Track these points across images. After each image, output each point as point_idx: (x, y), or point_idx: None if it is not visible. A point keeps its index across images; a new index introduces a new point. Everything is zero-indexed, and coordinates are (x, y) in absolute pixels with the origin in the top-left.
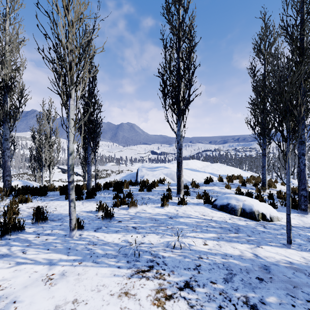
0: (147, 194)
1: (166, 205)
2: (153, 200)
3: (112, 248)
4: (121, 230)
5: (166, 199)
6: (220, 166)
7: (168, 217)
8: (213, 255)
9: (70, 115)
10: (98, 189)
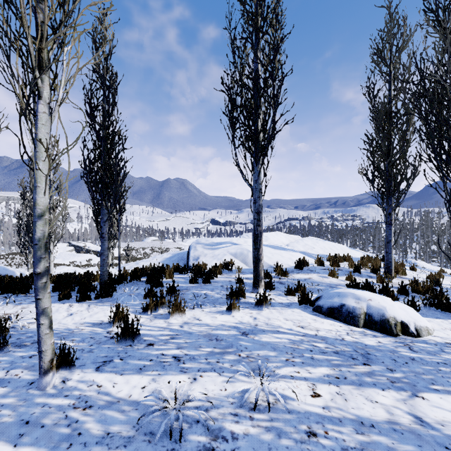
0: (203, 288)
1: (235, 309)
2: (213, 299)
3: (124, 417)
4: (151, 366)
5: (235, 298)
6: (316, 241)
7: (240, 333)
8: (336, 423)
9: (38, 133)
10: (121, 280)
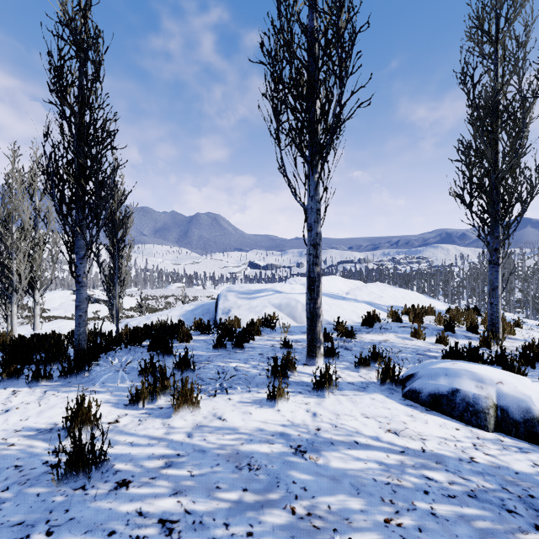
0: (233, 358)
1: (282, 397)
2: (247, 376)
3: None
4: None
5: (281, 375)
6: (384, 288)
7: (292, 449)
8: None
9: None
10: (112, 346)
